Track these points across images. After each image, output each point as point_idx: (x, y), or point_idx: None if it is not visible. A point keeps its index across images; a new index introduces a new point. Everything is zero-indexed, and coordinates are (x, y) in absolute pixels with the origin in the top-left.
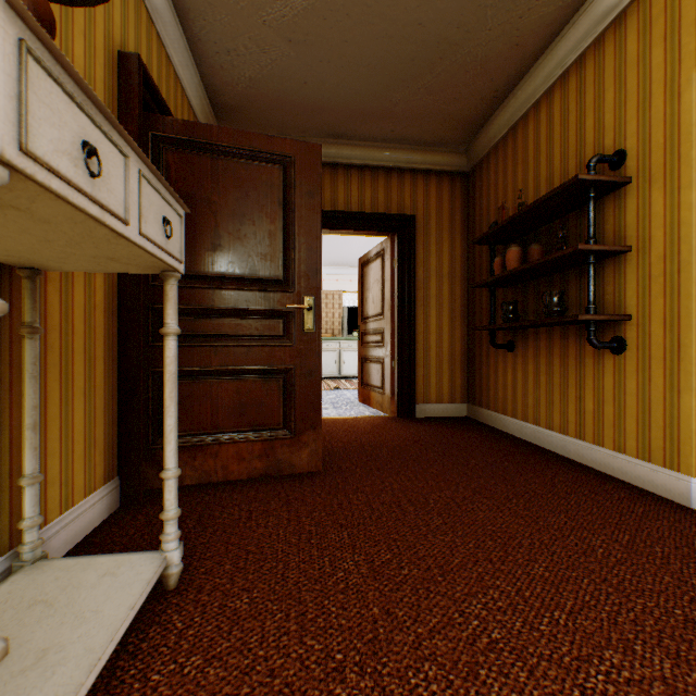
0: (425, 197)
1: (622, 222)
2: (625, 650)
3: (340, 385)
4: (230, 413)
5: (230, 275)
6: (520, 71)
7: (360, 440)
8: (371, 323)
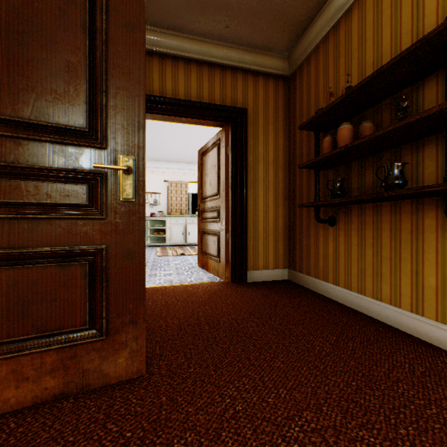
0: (255, 94)
1: None
2: None
3: (186, 251)
4: (0, 317)
5: (0, 115)
6: None
7: (197, 315)
8: (209, 202)
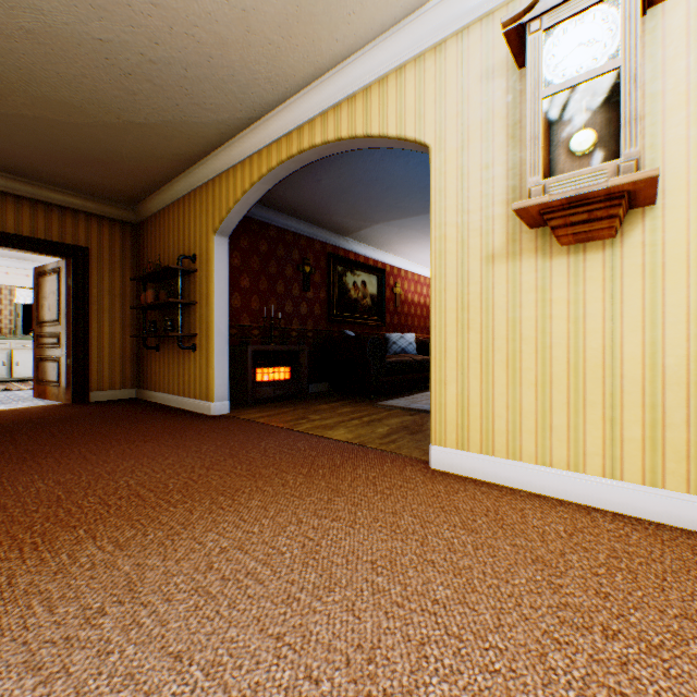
0: (101, 235)
1: (197, 289)
2: (133, 444)
3: (13, 387)
4: None
5: None
6: (158, 186)
7: (31, 417)
8: (48, 327)
